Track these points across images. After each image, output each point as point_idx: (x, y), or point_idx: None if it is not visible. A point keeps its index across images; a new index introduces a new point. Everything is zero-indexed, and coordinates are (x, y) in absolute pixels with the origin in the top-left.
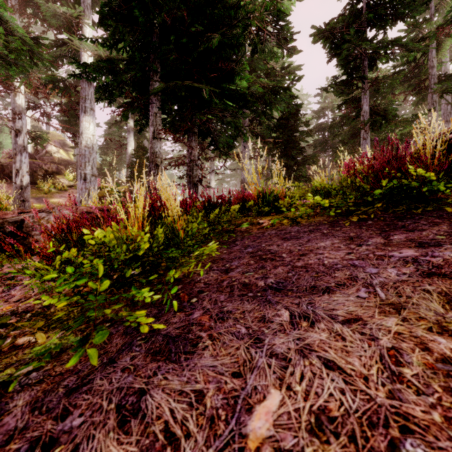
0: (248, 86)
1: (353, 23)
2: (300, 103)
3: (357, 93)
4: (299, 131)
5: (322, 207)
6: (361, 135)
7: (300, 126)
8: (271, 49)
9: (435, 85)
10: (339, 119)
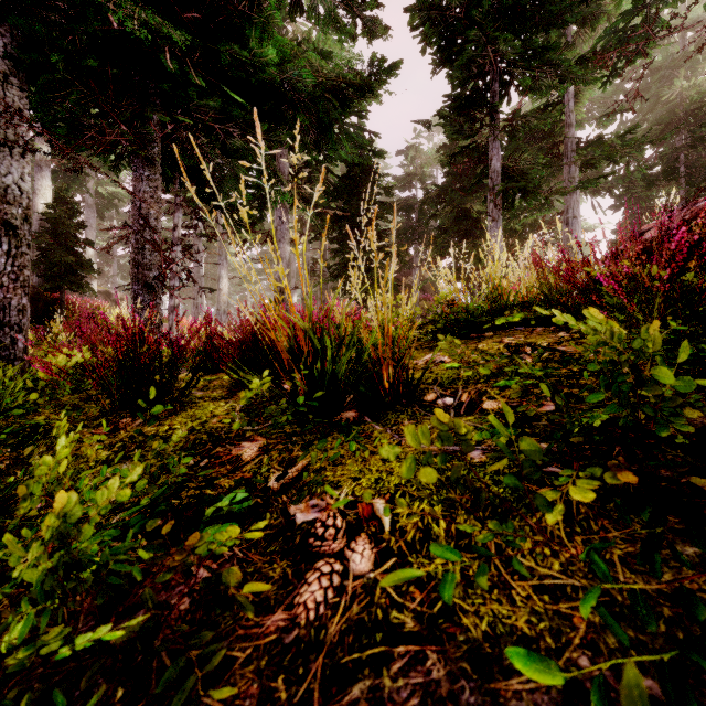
0: (279, 62)
1: (478, 7)
2: (381, 150)
3: (483, 135)
4: (377, 202)
5: (550, 413)
6: (489, 213)
7: (378, 193)
8: (332, 11)
9: (578, 150)
10: (436, 192)
